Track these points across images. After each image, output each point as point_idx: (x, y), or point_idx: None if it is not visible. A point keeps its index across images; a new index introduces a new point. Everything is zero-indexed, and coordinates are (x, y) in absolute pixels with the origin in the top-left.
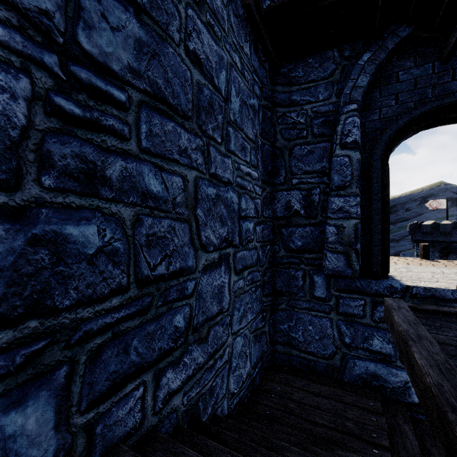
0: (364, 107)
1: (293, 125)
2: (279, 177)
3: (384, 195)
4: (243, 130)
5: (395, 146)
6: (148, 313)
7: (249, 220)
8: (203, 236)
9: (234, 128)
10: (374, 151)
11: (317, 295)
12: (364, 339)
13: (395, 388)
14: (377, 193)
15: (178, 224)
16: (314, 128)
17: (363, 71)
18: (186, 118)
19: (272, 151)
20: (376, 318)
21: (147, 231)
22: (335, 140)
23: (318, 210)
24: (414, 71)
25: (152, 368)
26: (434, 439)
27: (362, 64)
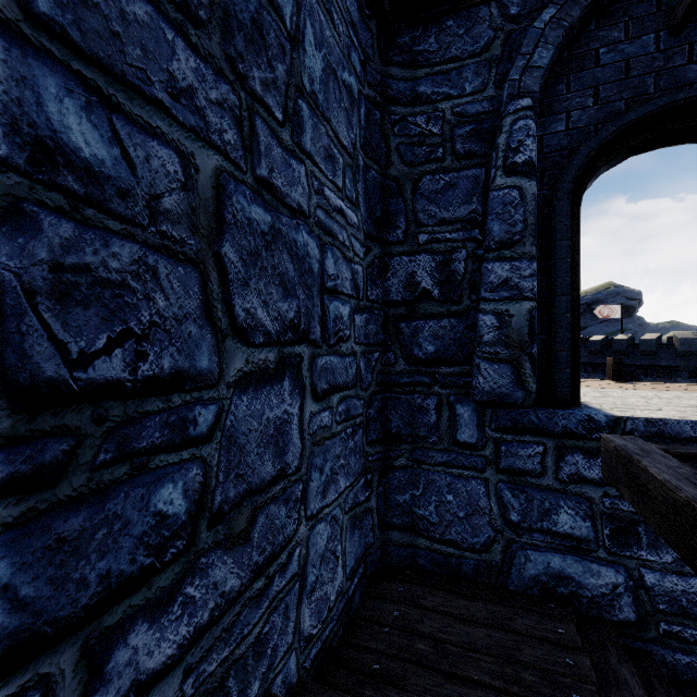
0: (541, 110)
1: (420, 138)
2: (395, 230)
3: (574, 262)
4: (329, 121)
5: (592, 180)
6: (61, 485)
7: (342, 299)
8: (240, 309)
9: (312, 108)
10: (559, 185)
11: (462, 439)
12: (543, 514)
13: (597, 598)
14: (564, 257)
15: (168, 264)
16: (457, 142)
17: (543, 39)
18: (192, 18)
19: (383, 182)
20: (564, 475)
21: (55, 255)
22: (494, 161)
23: (463, 288)
24: (625, 48)
25: (75, 635)
26: (669, 687)
27: (541, 28)
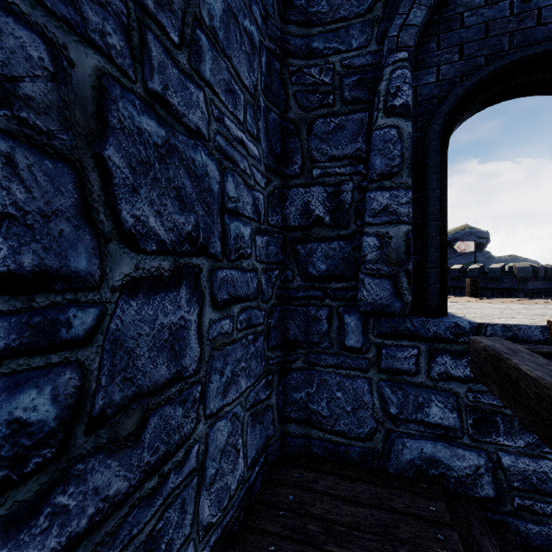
0: (415, 64)
1: (314, 86)
2: (293, 165)
3: (443, 194)
4: (230, 59)
5: (457, 125)
6: None
7: (243, 220)
8: (128, 214)
9: (211, 41)
10: (430, 127)
11: (349, 344)
12: (417, 407)
13: (462, 478)
14: (435, 188)
15: (31, 154)
16: (345, 90)
17: (417, 1)
18: None
19: (282, 124)
20: (435, 374)
21: None
22: (376, 105)
23: (350, 215)
24: (485, 12)
25: None
26: None
27: None
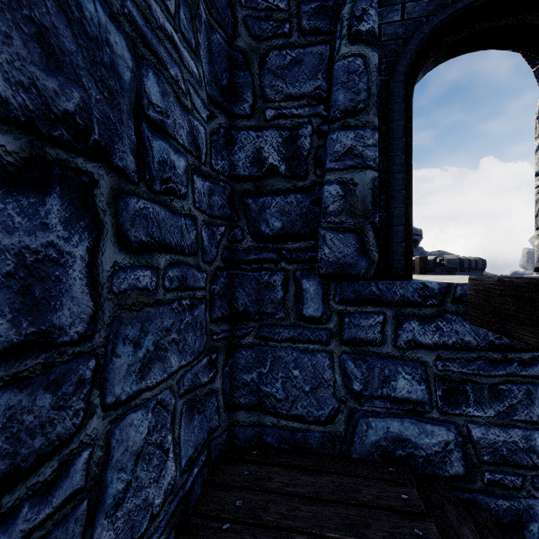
0: None
1: (267, 12)
2: (242, 103)
3: (407, 146)
4: None
5: (421, 74)
6: None
7: (174, 145)
8: None
9: None
10: (396, 69)
11: (307, 313)
12: (383, 381)
13: (431, 456)
14: (400, 136)
15: None
16: (303, 18)
17: None
18: None
19: (229, 52)
20: (402, 342)
21: None
22: (339, 32)
23: (309, 163)
24: None
25: None
26: (501, 537)
27: None
